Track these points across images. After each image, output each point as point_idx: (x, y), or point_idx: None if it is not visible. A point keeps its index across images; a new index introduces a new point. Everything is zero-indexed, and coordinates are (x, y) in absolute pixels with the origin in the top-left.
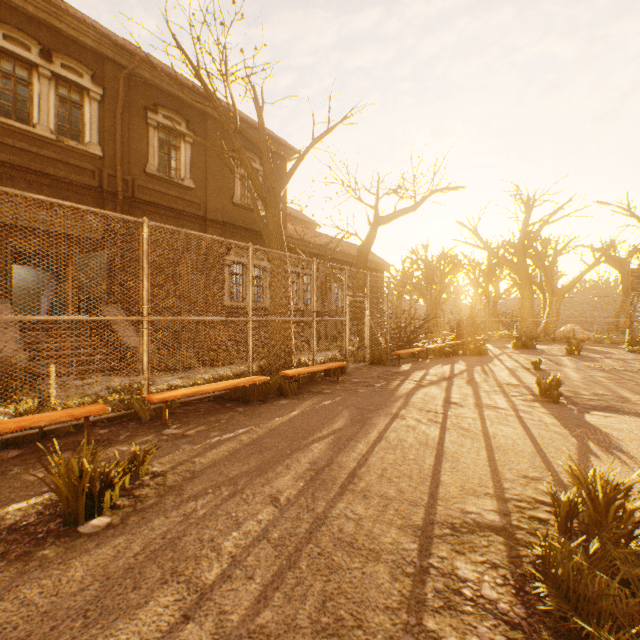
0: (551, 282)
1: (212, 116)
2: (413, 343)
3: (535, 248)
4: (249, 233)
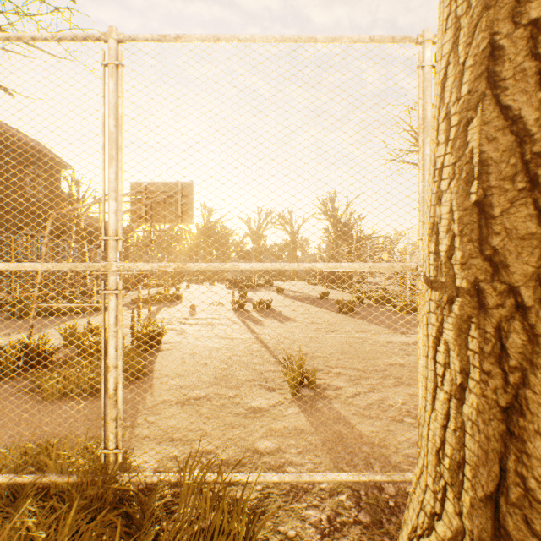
0: (224, 251)
1: (12, 144)
2: (144, 281)
3: (217, 233)
4: (36, 216)
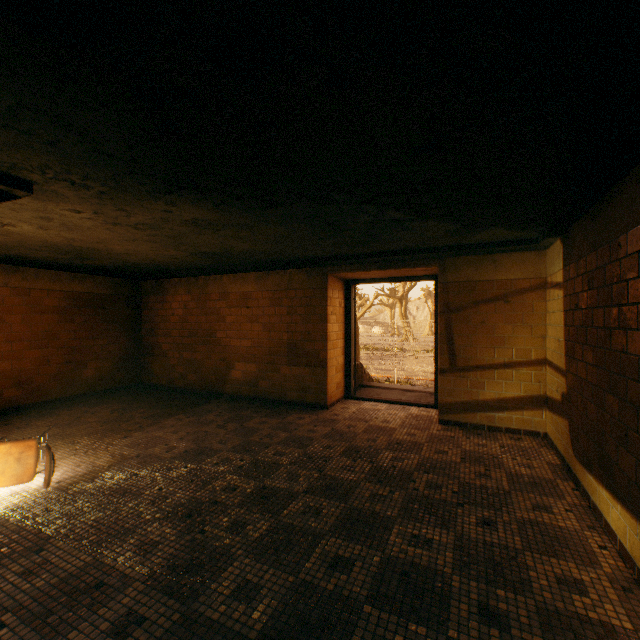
0: None
1: None
2: None
3: None
4: None
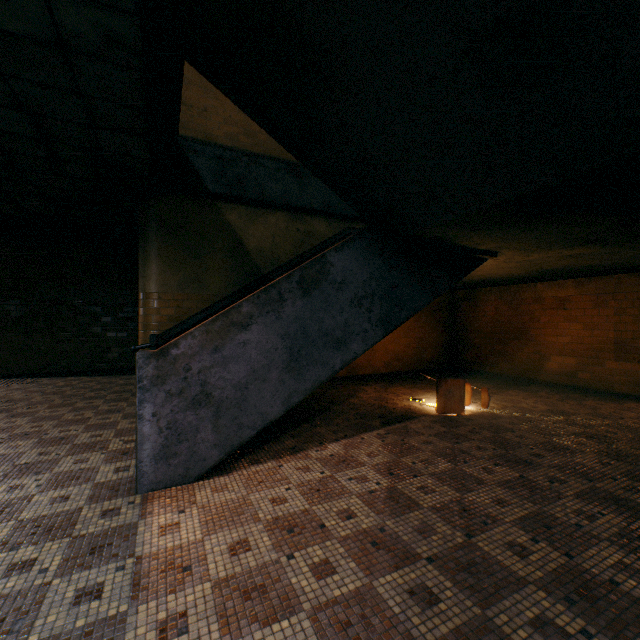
0: None
1: None
2: None
3: None
4: None
